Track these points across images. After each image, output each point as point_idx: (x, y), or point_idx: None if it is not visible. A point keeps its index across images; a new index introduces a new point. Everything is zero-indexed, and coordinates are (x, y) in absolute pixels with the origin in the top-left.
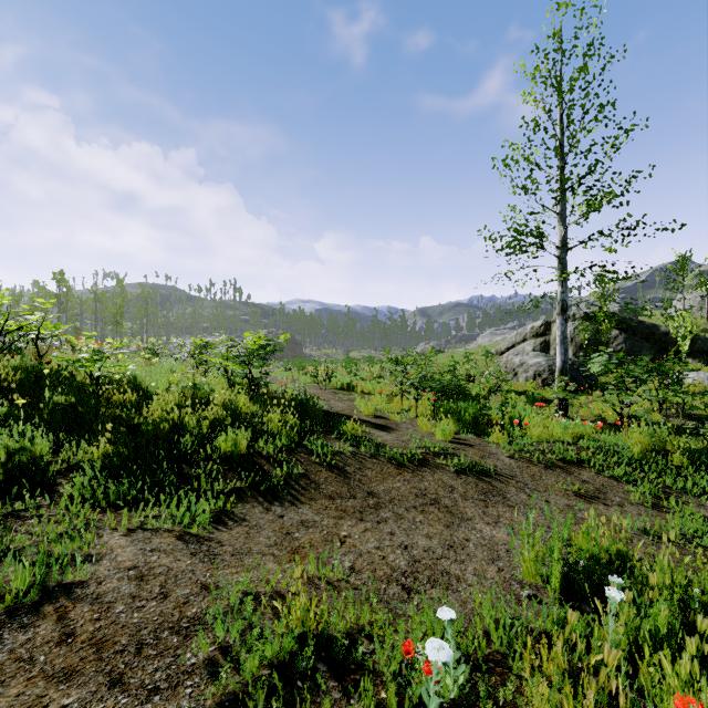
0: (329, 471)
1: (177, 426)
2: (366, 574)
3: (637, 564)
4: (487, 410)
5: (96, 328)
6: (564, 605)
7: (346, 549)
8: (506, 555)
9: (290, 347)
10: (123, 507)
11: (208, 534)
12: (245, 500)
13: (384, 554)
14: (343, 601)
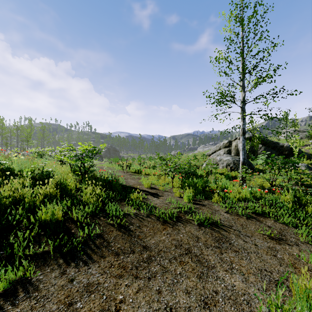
0: (118, 231)
1: (18, 201)
2: None
3: None
4: (208, 183)
5: (17, 143)
6: None
7: None
8: (248, 310)
9: (113, 153)
10: None
11: None
12: (47, 263)
13: None
14: None
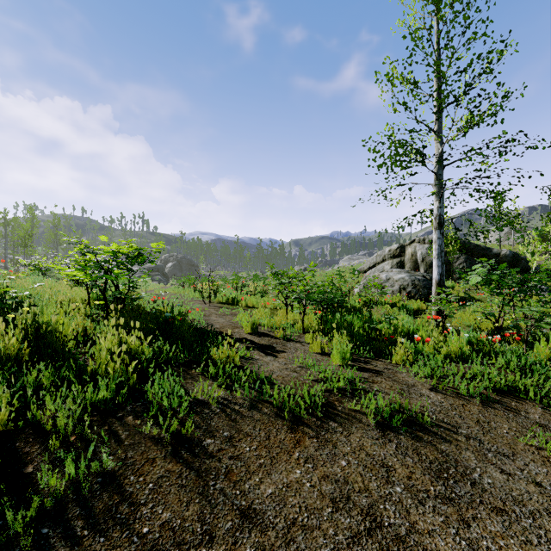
0: (169, 459)
1: None
2: None
3: None
4: (374, 324)
5: (6, 250)
6: None
7: None
8: None
9: (188, 269)
10: None
11: None
12: None
13: None
14: None
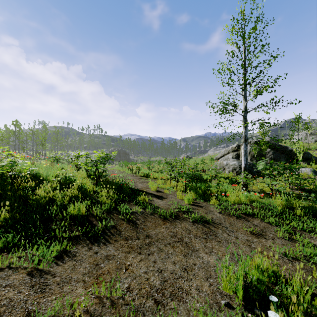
0: (127, 224)
1: (51, 200)
2: (135, 292)
3: (283, 279)
4: (210, 187)
5: (33, 146)
6: (244, 315)
7: (128, 274)
8: (214, 274)
9: (123, 156)
10: (7, 250)
11: (49, 269)
12: (79, 243)
13: (148, 277)
14: (117, 316)
